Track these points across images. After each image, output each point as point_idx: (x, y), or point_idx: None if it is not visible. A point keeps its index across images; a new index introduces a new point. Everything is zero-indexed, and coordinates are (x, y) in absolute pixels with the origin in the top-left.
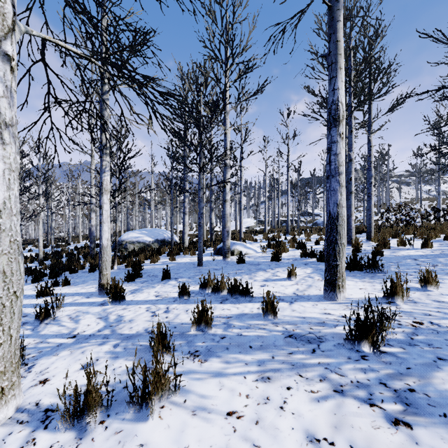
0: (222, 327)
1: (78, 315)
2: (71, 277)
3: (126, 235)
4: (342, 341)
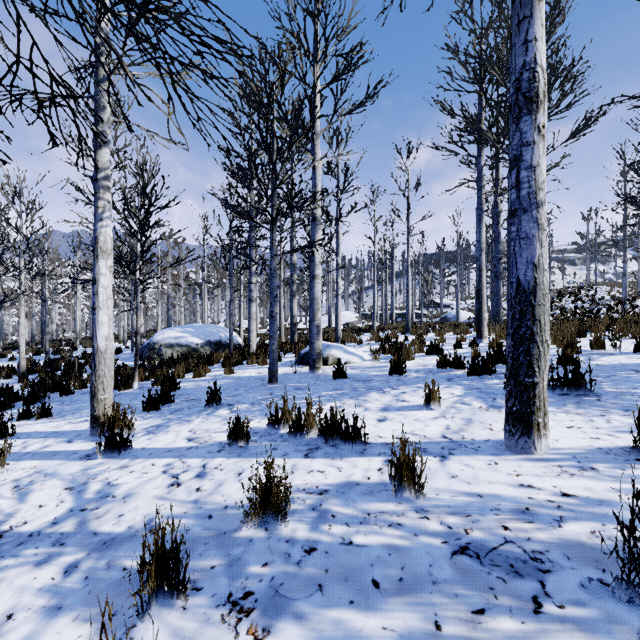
0: (308, 518)
1: (34, 480)
2: (59, 402)
3: (160, 334)
4: (596, 570)
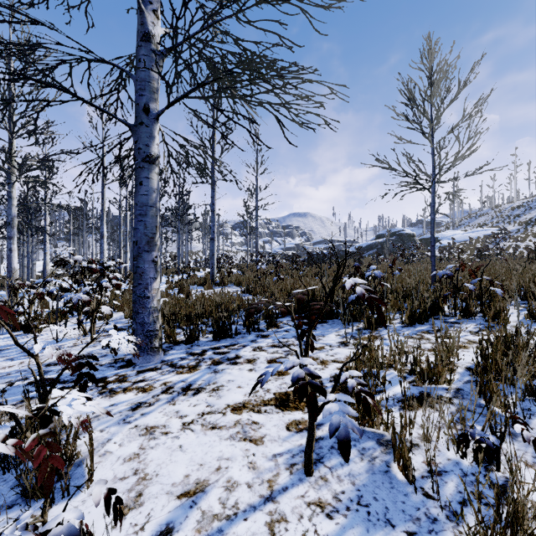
0: None
1: None
2: None
3: None
4: None
